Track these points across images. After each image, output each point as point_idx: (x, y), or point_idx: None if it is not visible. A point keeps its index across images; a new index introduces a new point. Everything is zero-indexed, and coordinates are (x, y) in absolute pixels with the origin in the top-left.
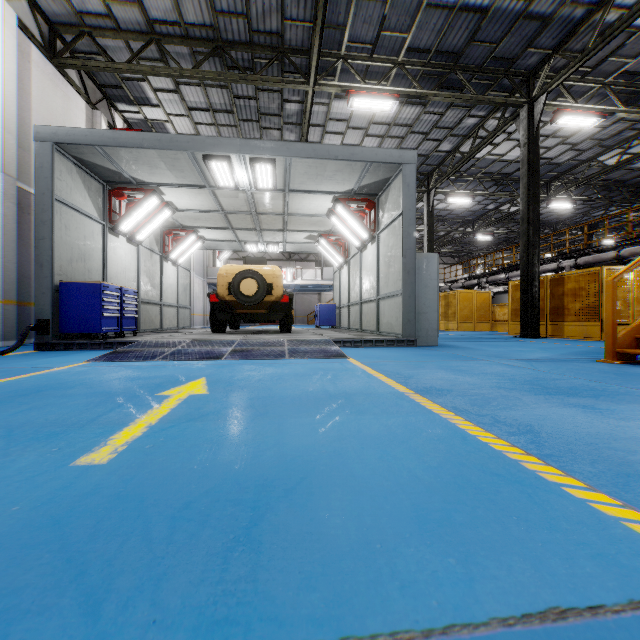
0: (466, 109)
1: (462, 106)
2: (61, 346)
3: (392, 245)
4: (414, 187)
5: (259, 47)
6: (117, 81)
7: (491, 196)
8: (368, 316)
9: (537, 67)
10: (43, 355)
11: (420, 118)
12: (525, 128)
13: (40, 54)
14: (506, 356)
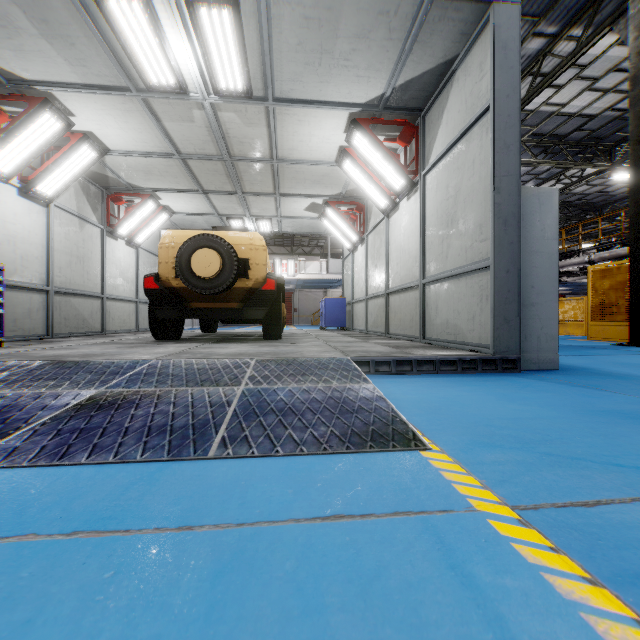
0: (532, 22)
1: (528, 16)
2: None
3: (459, 181)
4: (516, 51)
5: None
6: None
7: (540, 164)
8: (401, 313)
9: None
10: None
11: None
12: (639, 26)
13: None
14: None
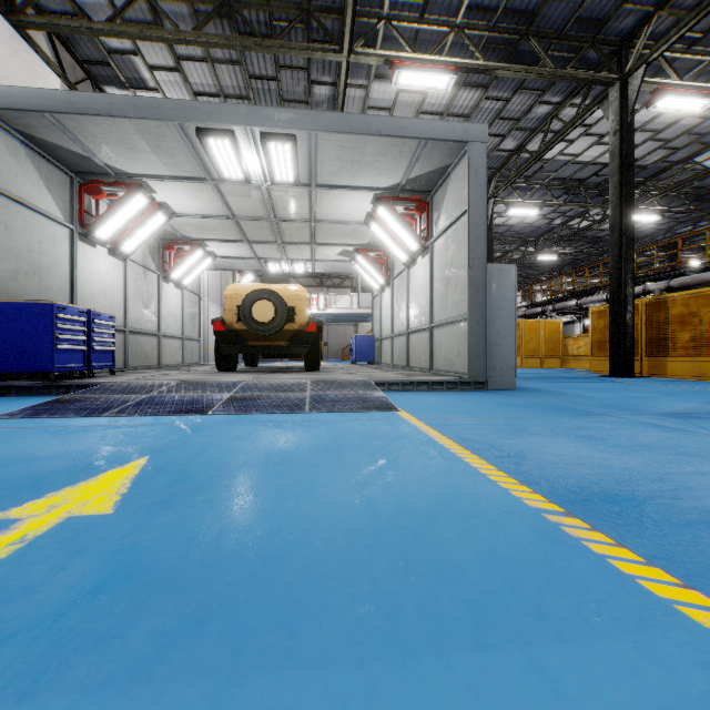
0: (537, 93)
1: (533, 89)
2: None
3: (452, 255)
4: (484, 174)
5: (278, 5)
6: (102, 55)
7: (561, 207)
8: (418, 349)
9: (632, 33)
10: None
11: (480, 106)
12: (616, 111)
13: None
14: (631, 407)
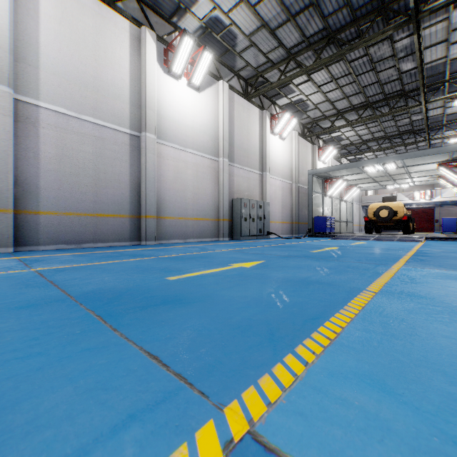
0: None
1: None
2: (314, 236)
3: None
4: None
5: (390, 98)
6: (322, 130)
7: None
8: None
9: None
10: (313, 238)
11: None
12: None
13: (301, 138)
14: None
